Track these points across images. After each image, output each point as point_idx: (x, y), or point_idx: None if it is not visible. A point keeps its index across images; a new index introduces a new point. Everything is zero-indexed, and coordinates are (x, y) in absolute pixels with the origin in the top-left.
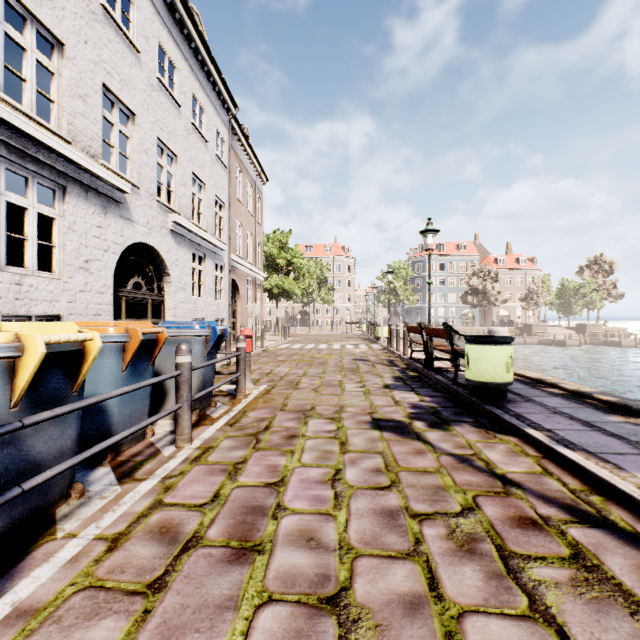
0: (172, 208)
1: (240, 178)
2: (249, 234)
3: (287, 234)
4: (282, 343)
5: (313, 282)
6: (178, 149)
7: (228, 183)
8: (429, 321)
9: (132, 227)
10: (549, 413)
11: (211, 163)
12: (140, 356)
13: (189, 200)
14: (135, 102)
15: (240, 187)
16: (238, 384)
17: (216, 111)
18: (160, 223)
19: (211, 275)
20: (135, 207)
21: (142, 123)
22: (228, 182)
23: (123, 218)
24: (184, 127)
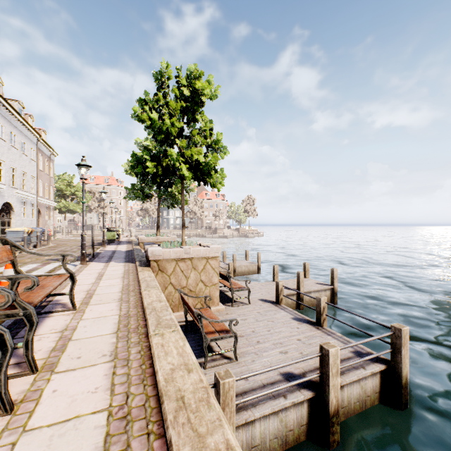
0: (15, 187)
1: (41, 159)
2: (46, 184)
3: (72, 177)
4: (66, 237)
5: (94, 202)
6: (17, 165)
7: (36, 168)
8: (112, 227)
9: (4, 198)
10: (117, 243)
11: (29, 163)
12: (30, 233)
13: (21, 182)
14: (5, 158)
15: (41, 163)
16: (48, 242)
17: (31, 140)
18: (11, 194)
19: (29, 208)
20: (5, 191)
21: (6, 163)
22: (36, 167)
23: (2, 196)
24: (19, 156)
